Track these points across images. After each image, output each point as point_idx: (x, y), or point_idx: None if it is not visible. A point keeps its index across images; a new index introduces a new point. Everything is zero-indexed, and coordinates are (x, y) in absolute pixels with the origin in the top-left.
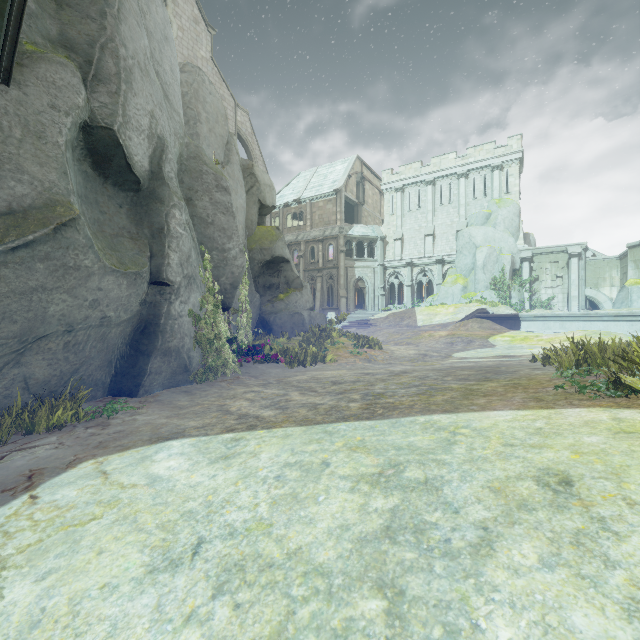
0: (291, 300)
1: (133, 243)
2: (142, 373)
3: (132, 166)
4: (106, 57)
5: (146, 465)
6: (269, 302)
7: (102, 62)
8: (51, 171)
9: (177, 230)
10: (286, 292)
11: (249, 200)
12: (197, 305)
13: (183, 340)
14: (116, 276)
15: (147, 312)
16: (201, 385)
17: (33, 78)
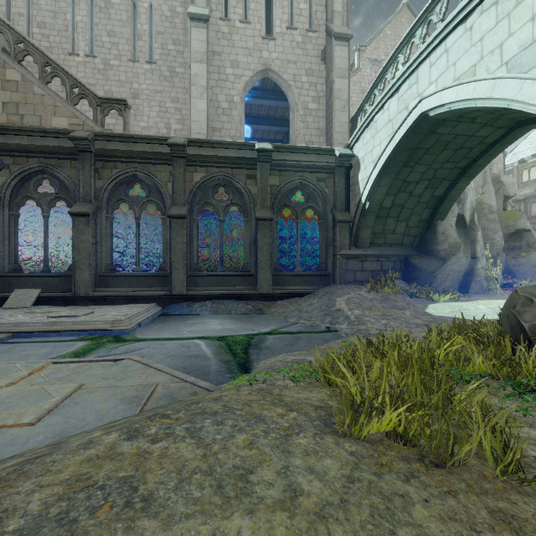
0: (531, 257)
1: (465, 246)
2: (468, 287)
3: (466, 222)
4: (461, 194)
5: (495, 301)
6: (512, 258)
7: (460, 196)
8: (454, 234)
9: (479, 239)
10: (527, 251)
11: (496, 197)
12: (484, 264)
13: (481, 277)
14: (464, 258)
15: (469, 268)
16: (487, 295)
17: (448, 212)
